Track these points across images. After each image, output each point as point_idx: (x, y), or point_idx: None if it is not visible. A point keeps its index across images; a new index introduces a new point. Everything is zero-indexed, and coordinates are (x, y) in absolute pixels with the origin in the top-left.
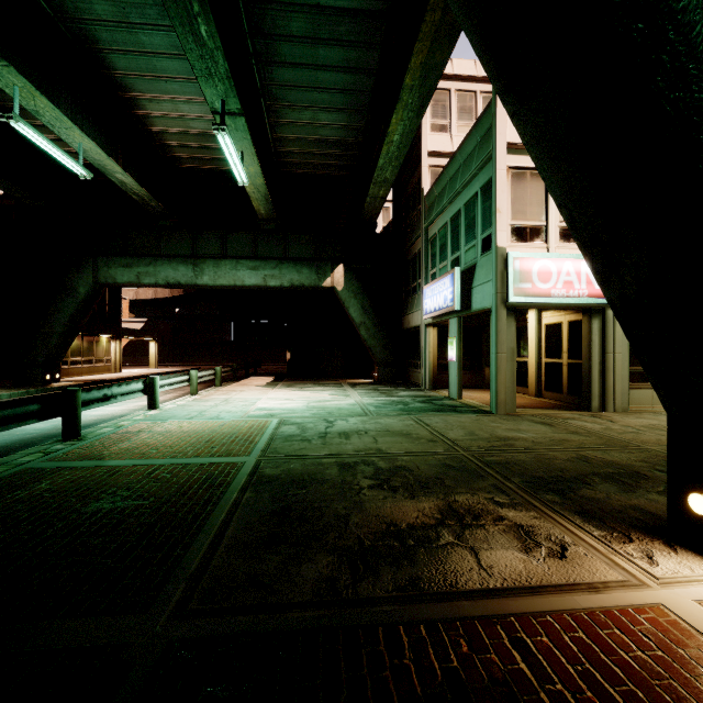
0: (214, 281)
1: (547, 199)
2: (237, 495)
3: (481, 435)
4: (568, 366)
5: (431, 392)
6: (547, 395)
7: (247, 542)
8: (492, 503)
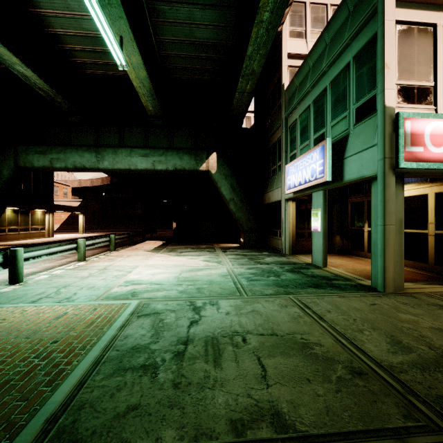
0: (113, 166)
1: (435, 57)
2: None
3: (417, 349)
4: (436, 236)
5: (292, 258)
6: (406, 264)
7: None
8: None
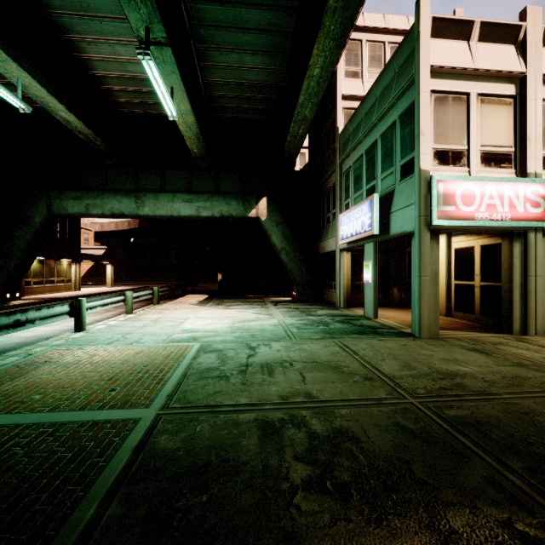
0: (154, 212)
1: (469, 123)
2: (94, 513)
3: (419, 369)
4: (481, 288)
5: (346, 311)
6: (457, 315)
7: None
8: (520, 542)
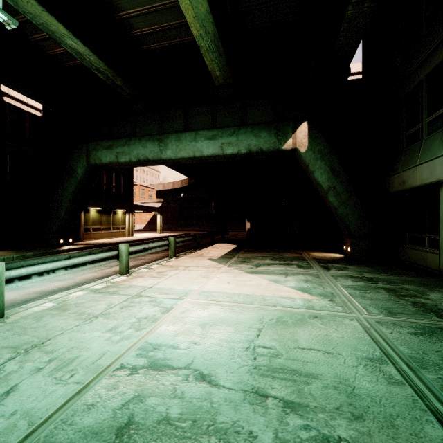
0: (176, 154)
1: None
2: None
3: None
4: None
5: None
6: None
7: None
8: None
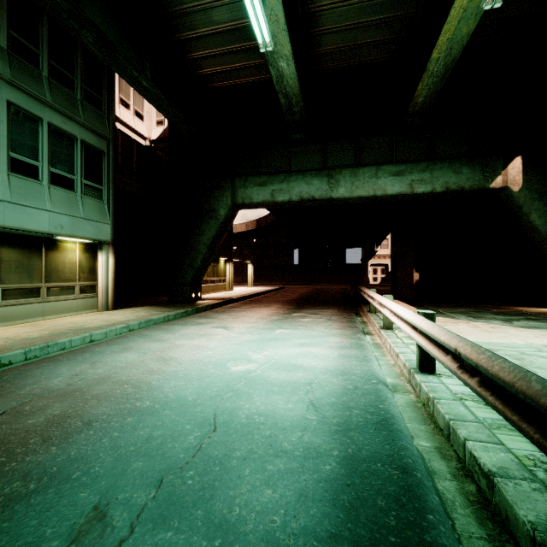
0: (351, 193)
1: None
2: None
3: None
4: None
5: None
6: None
7: None
8: None
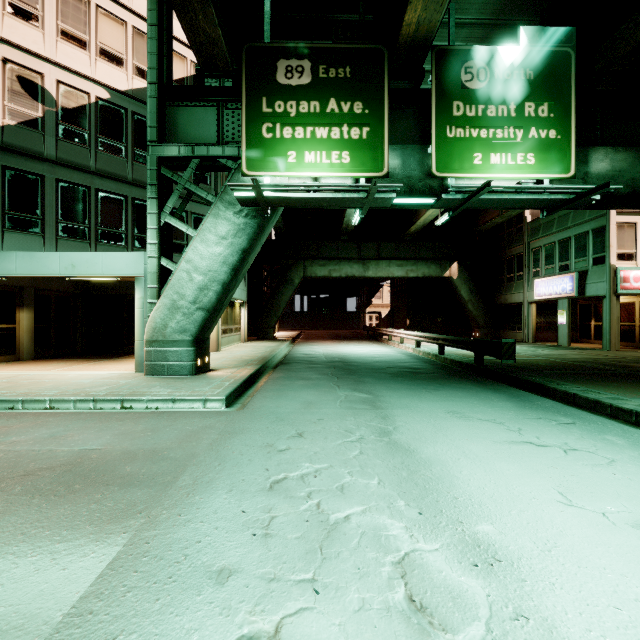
0: (376, 274)
1: (636, 238)
2: (578, 363)
3: (623, 355)
4: (639, 327)
5: (539, 343)
6: (622, 344)
7: (612, 367)
8: None
